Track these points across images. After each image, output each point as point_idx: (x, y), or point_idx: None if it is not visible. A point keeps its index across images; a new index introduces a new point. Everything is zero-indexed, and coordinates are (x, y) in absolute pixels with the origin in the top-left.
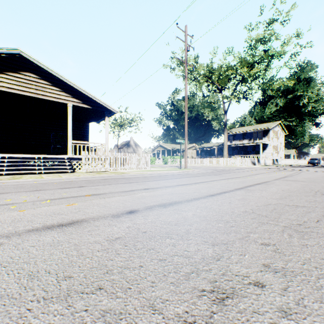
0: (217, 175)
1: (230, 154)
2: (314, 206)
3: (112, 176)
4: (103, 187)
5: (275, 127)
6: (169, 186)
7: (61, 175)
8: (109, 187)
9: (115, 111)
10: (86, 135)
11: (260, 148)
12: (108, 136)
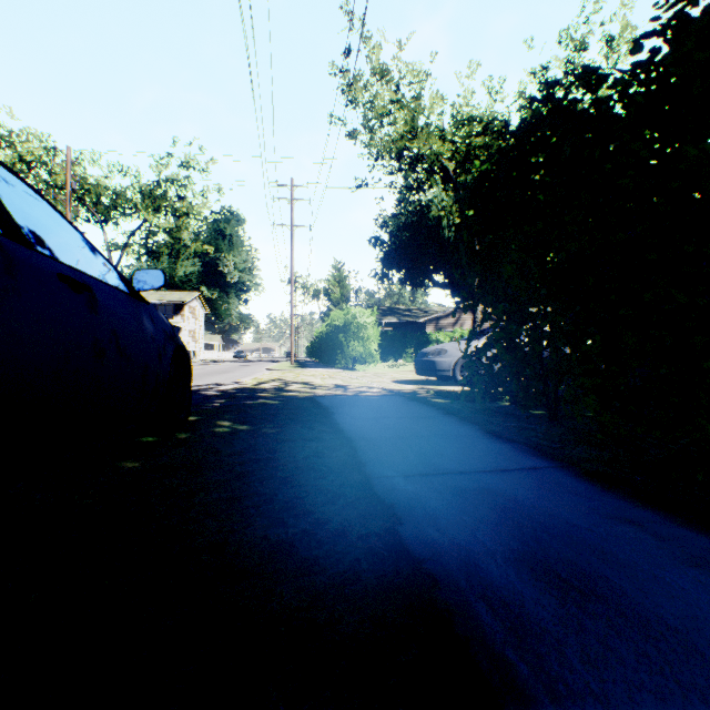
0: None
1: None
2: (206, 373)
3: None
4: None
5: (194, 302)
6: None
7: None
8: None
9: None
10: None
11: None
12: None
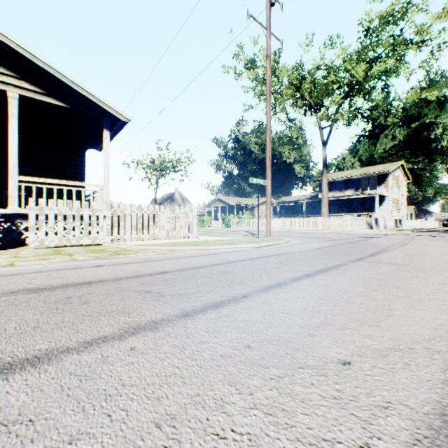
0: (382, 263)
1: None
2: None
3: (52, 270)
4: None
5: (395, 171)
6: None
7: None
8: None
9: (123, 117)
10: (79, 173)
11: (376, 202)
12: (108, 170)
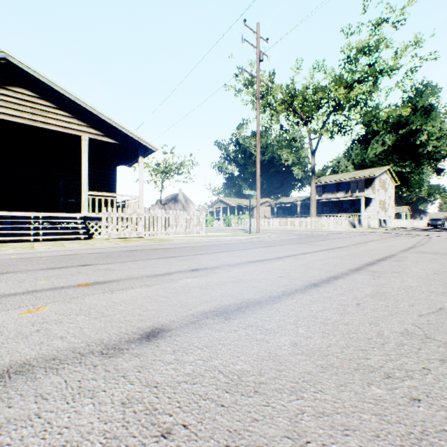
0: (308, 244)
1: (318, 212)
2: None
3: (144, 245)
4: (120, 265)
5: (382, 175)
6: (234, 264)
7: (65, 244)
8: (131, 265)
9: (154, 148)
10: (112, 184)
11: (362, 204)
12: (142, 185)
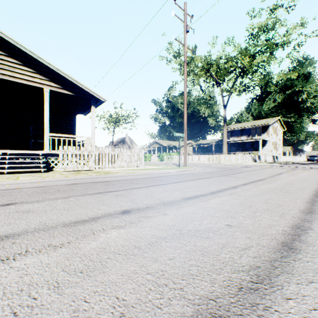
0: (230, 177)
1: (227, 150)
2: None
3: (89, 178)
4: (47, 204)
5: (274, 123)
6: (170, 202)
7: (20, 176)
8: (58, 204)
9: (103, 99)
10: (72, 129)
11: (260, 145)
12: (94, 128)
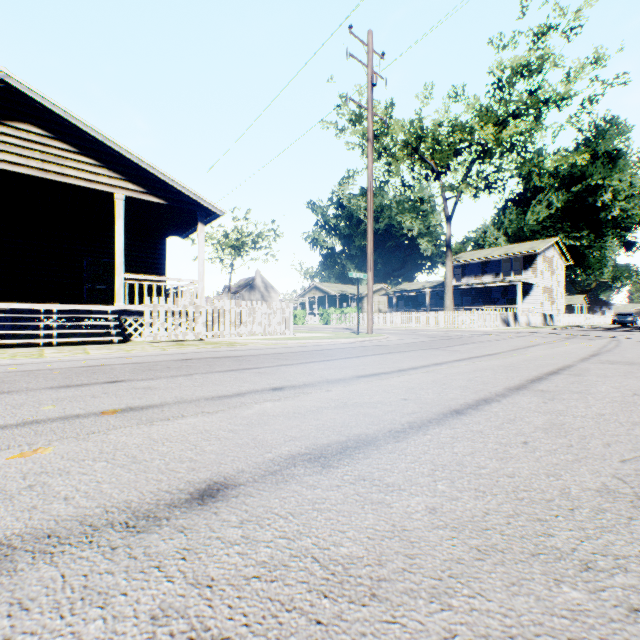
0: (443, 350)
1: (455, 304)
2: None
3: (204, 352)
4: (168, 382)
5: (548, 250)
6: (336, 380)
7: (89, 349)
8: (183, 382)
9: (219, 210)
10: (159, 263)
11: (519, 292)
12: (203, 265)
